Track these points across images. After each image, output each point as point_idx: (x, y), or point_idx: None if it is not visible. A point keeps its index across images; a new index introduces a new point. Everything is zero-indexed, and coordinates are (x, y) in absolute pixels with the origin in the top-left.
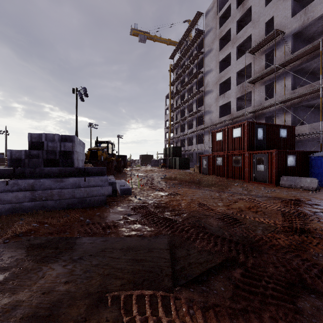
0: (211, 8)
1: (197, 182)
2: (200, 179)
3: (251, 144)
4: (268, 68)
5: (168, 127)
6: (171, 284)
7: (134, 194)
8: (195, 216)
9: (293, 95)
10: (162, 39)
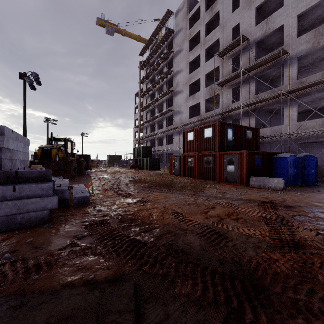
0: (181, 8)
1: (168, 184)
2: (171, 181)
3: (222, 145)
4: (235, 72)
5: (137, 127)
6: None
7: (94, 202)
8: (170, 231)
9: (258, 99)
10: (132, 34)
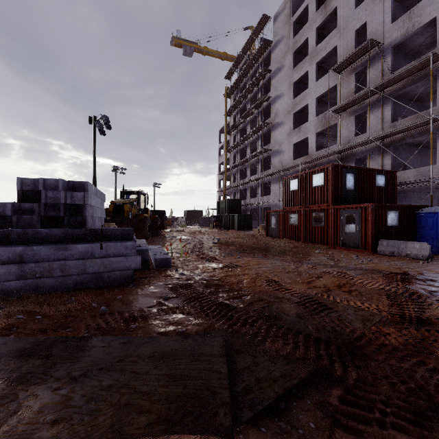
0: (282, 10)
1: (263, 248)
2: (267, 244)
3: (338, 196)
4: (360, 92)
5: (223, 173)
6: (229, 421)
7: (175, 266)
8: (263, 299)
9: (394, 129)
10: (215, 52)
